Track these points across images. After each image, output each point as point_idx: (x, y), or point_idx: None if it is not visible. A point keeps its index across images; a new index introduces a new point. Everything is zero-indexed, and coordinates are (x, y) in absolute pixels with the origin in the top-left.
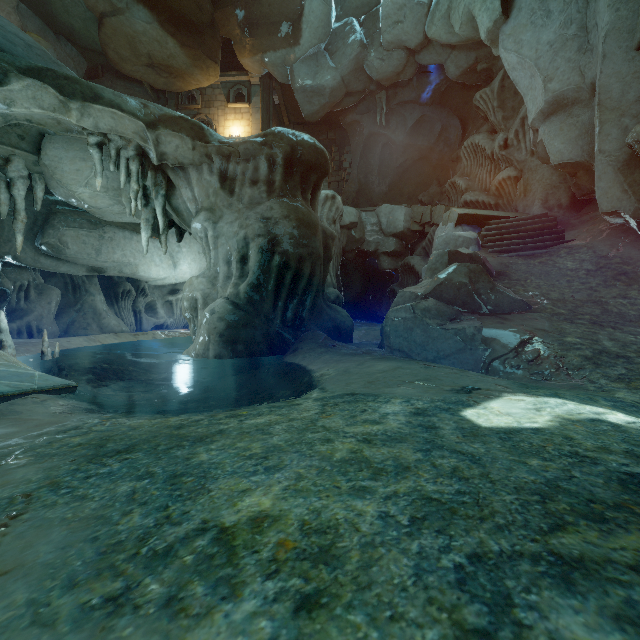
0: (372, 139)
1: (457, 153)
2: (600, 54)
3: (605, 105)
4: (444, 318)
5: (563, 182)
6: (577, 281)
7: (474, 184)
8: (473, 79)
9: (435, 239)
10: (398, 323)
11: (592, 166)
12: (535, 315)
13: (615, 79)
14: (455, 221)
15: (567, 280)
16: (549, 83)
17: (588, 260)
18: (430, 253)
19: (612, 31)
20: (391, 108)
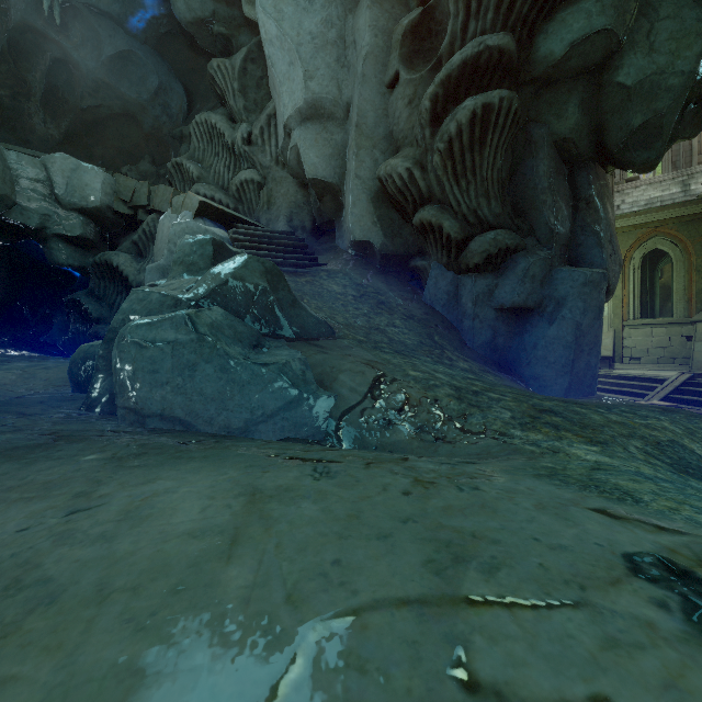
0: (30, 38)
1: (181, 130)
2: (360, 74)
3: (362, 129)
4: (245, 344)
5: (307, 204)
6: (351, 306)
7: (209, 175)
8: (206, 41)
9: (160, 231)
10: (158, 353)
11: (340, 192)
12: (346, 342)
13: (371, 107)
14: (195, 210)
15: (342, 304)
16: (310, 81)
17: (350, 286)
18: (146, 252)
19: (371, 55)
20: (73, 5)
